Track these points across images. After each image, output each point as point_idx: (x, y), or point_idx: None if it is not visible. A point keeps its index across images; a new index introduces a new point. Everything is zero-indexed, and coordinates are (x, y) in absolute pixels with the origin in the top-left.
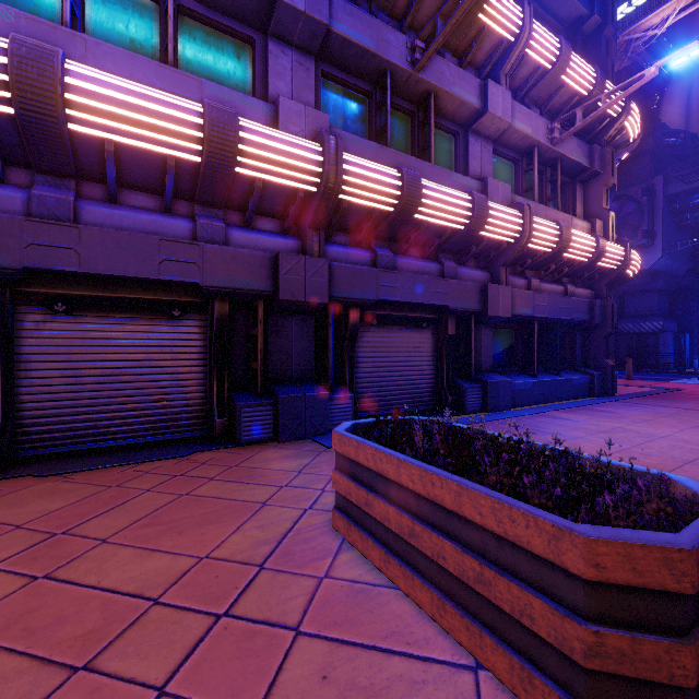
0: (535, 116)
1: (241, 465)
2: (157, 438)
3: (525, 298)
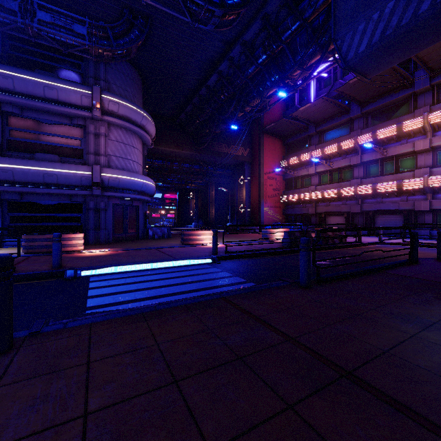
0: None
1: None
2: None
3: None
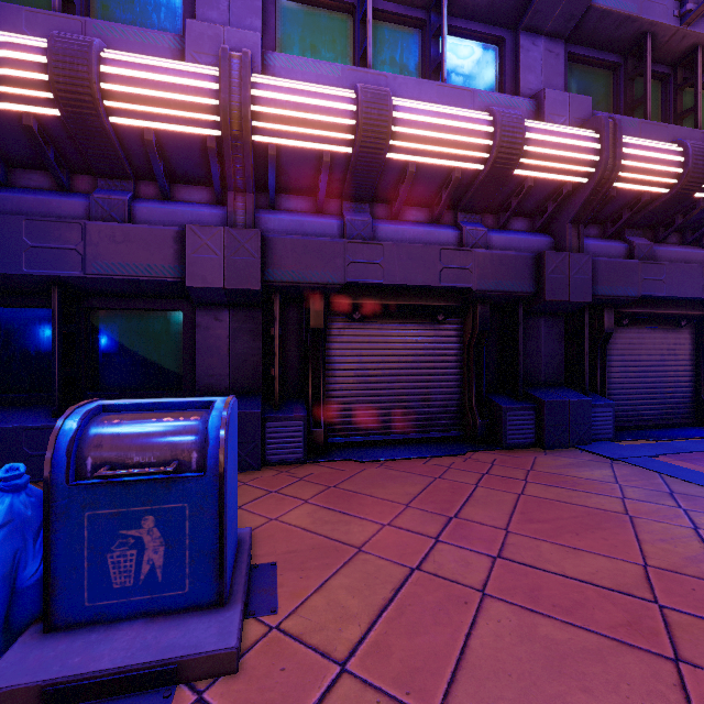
0: None
1: (537, 470)
2: (424, 435)
3: None
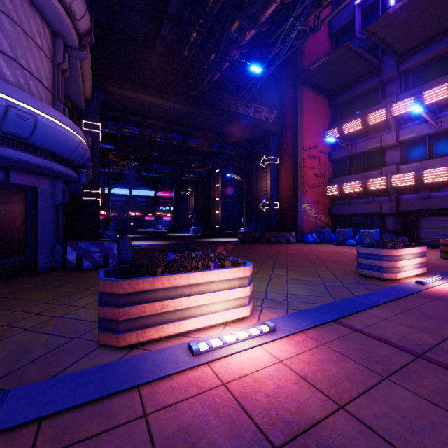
0: None
1: None
2: None
3: None
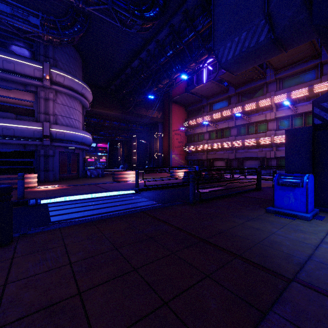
0: (287, 110)
1: None
2: None
3: (282, 152)
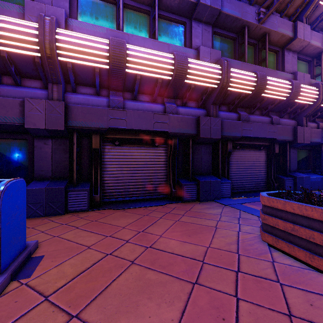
0: (322, 36)
1: (191, 210)
2: (149, 197)
3: (317, 133)
